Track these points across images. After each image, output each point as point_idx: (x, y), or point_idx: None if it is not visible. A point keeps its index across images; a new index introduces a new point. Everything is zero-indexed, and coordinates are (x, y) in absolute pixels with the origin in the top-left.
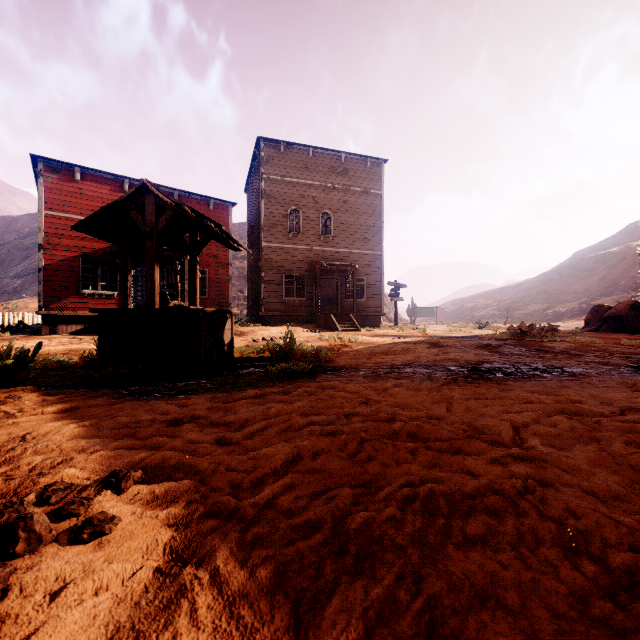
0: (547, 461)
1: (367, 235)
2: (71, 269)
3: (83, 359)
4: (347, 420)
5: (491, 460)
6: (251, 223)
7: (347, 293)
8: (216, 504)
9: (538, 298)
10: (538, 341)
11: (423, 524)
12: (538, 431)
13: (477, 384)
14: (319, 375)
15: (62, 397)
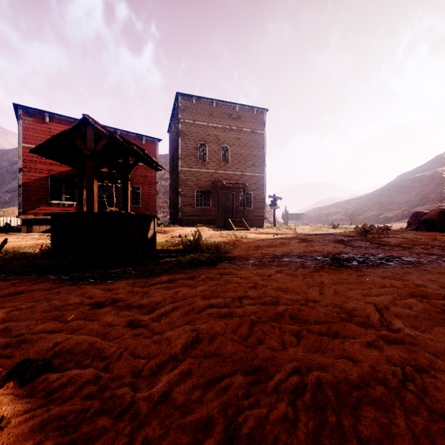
0: (415, 344)
1: (254, 162)
2: (42, 186)
3: (41, 251)
4: (240, 303)
5: (367, 344)
6: (172, 154)
7: (240, 203)
8: (112, 398)
9: (373, 207)
10: (377, 237)
11: (316, 424)
12: (398, 313)
13: (340, 271)
14: (219, 263)
15: (14, 282)
